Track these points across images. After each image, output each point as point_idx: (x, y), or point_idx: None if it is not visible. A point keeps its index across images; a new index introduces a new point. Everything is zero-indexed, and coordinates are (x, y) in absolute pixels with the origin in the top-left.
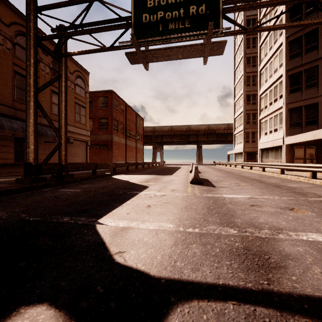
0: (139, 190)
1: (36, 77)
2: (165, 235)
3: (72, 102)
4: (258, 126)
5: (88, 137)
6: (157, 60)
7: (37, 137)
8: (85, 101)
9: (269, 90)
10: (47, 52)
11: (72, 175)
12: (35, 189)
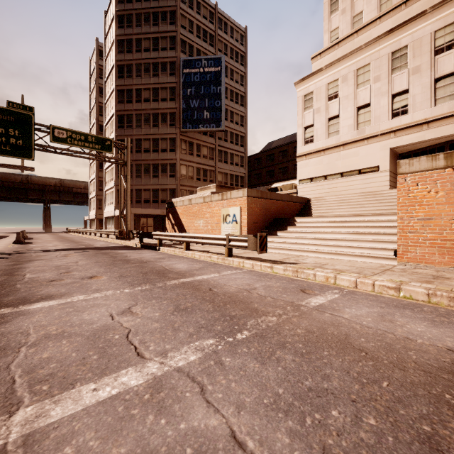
0: None
1: None
2: None
3: None
4: (104, 197)
5: None
6: None
7: None
8: None
9: (110, 169)
10: None
11: None
12: None
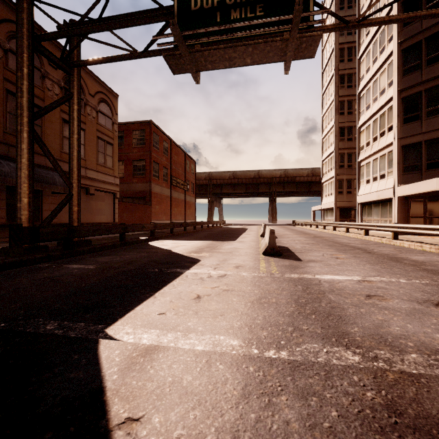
0: (185, 266)
1: (32, 95)
2: (225, 367)
3: (93, 137)
4: (357, 171)
5: (116, 186)
6: (213, 67)
7: (40, 185)
8: (112, 135)
9: (373, 119)
10: (50, 58)
11: (89, 242)
12: (27, 264)
